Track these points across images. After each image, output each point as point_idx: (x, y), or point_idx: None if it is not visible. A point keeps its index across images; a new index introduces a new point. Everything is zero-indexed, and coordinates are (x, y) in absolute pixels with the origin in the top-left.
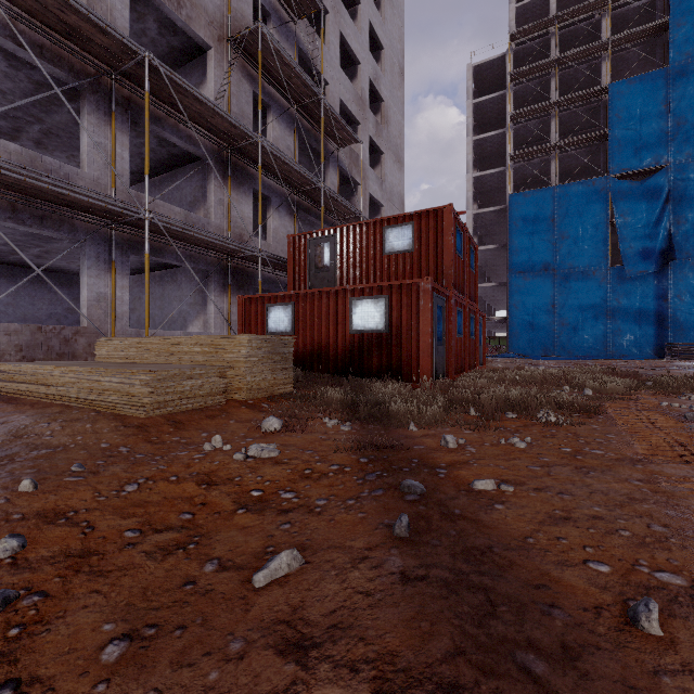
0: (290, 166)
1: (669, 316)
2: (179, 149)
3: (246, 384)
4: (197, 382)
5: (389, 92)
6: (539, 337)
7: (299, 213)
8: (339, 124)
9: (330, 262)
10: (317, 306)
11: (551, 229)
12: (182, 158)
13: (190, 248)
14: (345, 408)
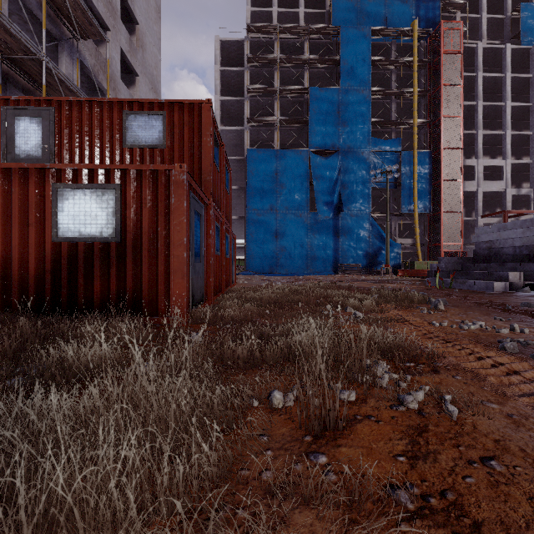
0: None
1: (340, 247)
2: None
3: None
4: None
5: (145, 19)
6: (267, 259)
7: (11, 90)
8: (76, 1)
9: (41, 146)
10: None
11: (275, 180)
12: None
13: None
14: None
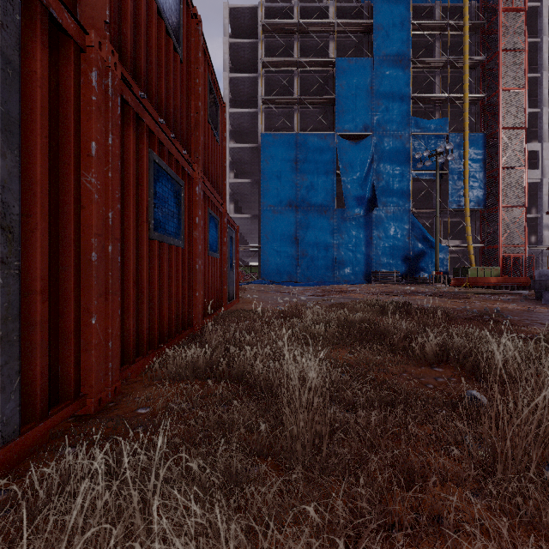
0: None
1: (373, 250)
2: None
3: None
4: None
5: None
6: (285, 265)
7: None
8: None
9: None
10: None
11: (295, 170)
12: None
13: None
14: None
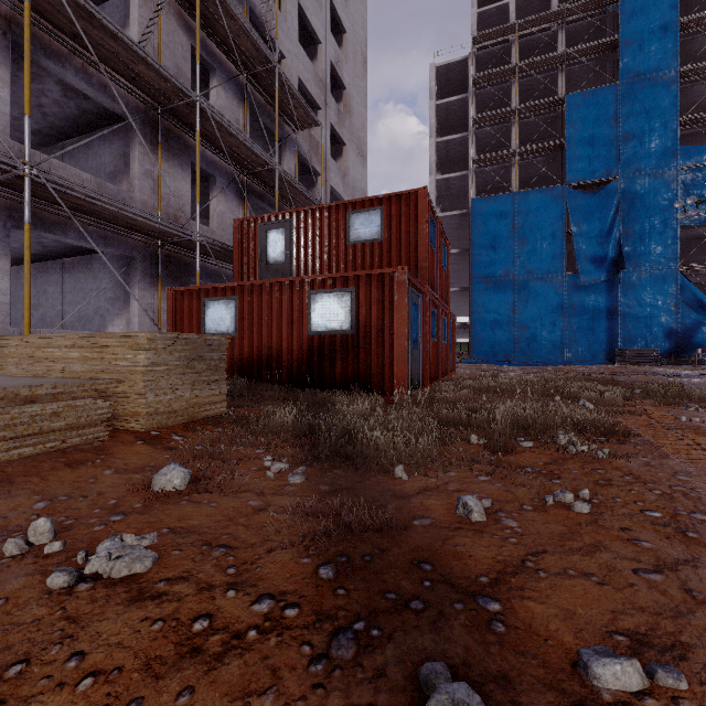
0: (237, 139)
1: (619, 322)
2: (92, 103)
3: (146, 406)
4: (46, 408)
5: (352, 80)
6: (500, 343)
7: (251, 198)
8: (297, 101)
9: (285, 252)
10: (266, 301)
11: (512, 235)
12: (98, 117)
13: (104, 227)
14: (299, 436)
